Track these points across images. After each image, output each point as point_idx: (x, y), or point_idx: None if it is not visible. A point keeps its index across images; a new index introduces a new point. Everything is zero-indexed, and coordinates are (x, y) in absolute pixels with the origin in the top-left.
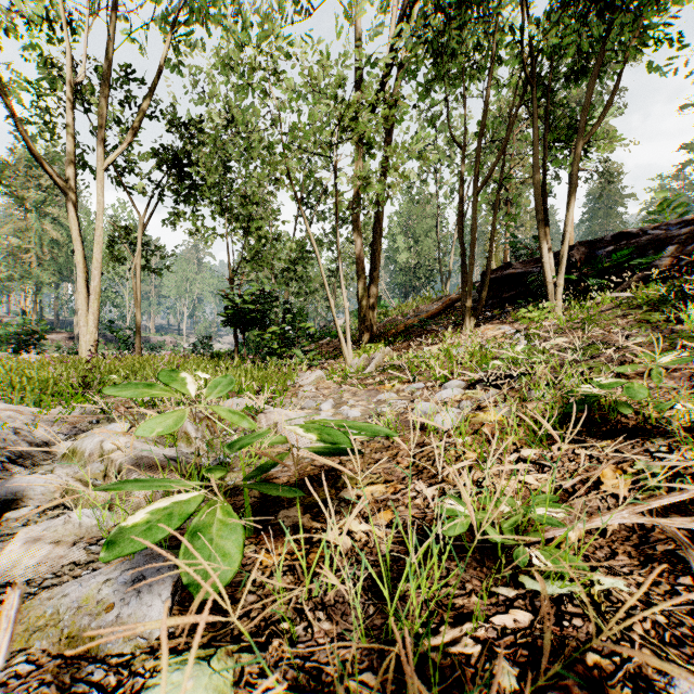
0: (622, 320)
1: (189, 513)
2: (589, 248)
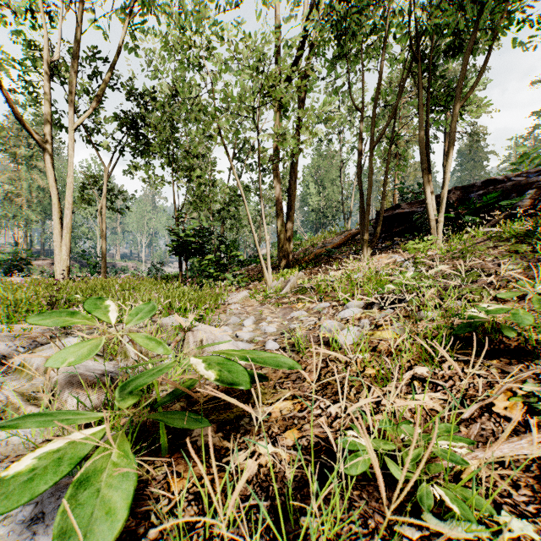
0: (494, 250)
1: (81, 456)
2: (463, 192)
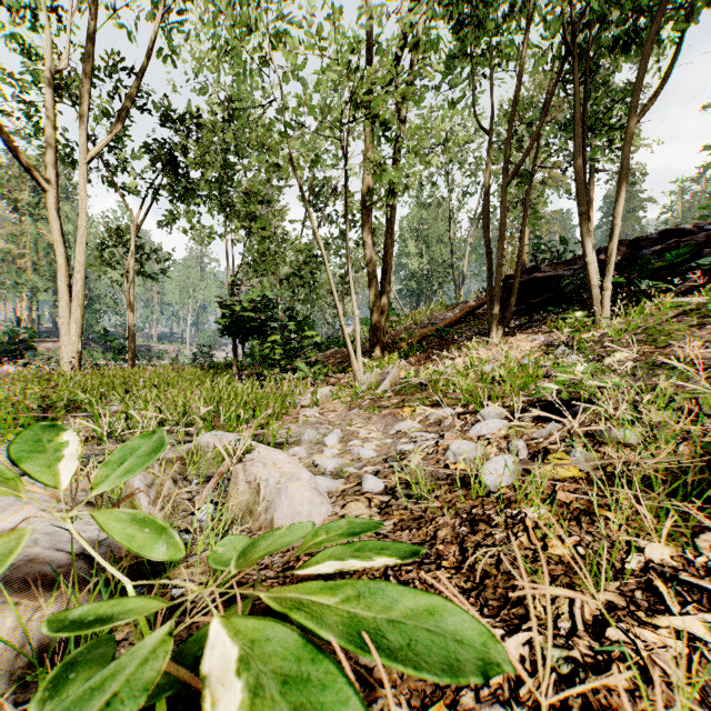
0: (701, 331)
1: None
2: (631, 248)
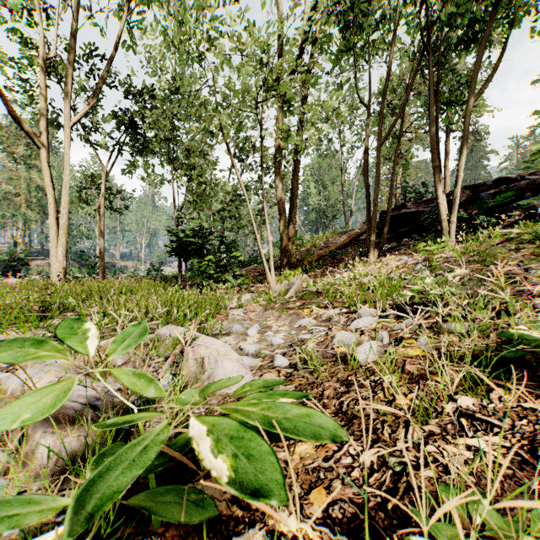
0: (517, 253)
1: None
2: (473, 191)
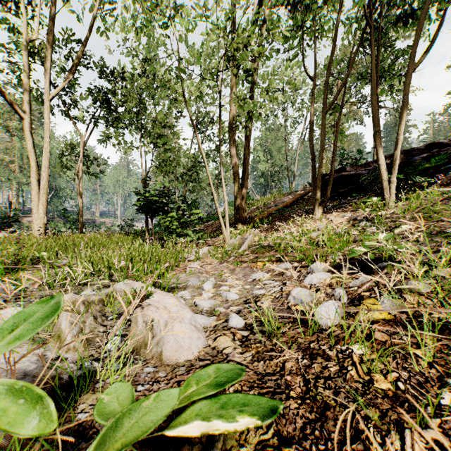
0: None
1: None
2: (406, 155)
